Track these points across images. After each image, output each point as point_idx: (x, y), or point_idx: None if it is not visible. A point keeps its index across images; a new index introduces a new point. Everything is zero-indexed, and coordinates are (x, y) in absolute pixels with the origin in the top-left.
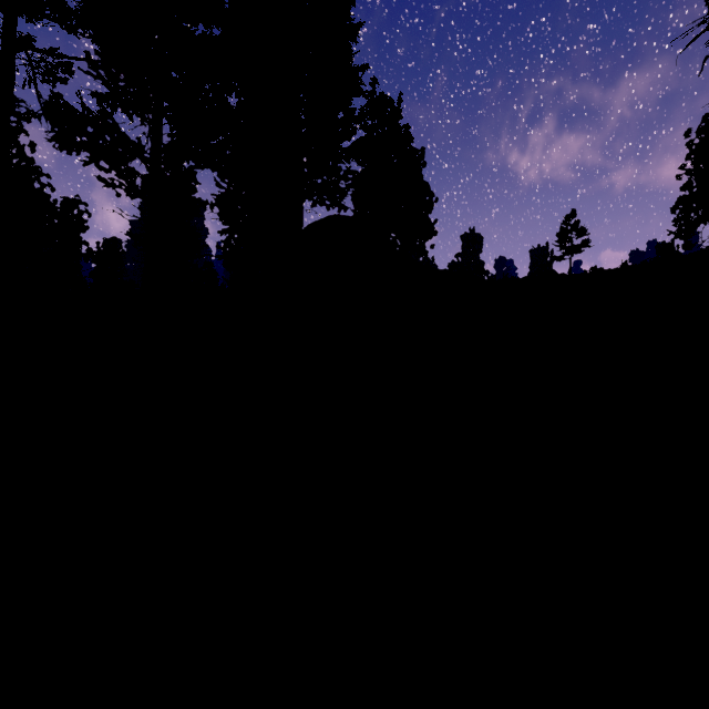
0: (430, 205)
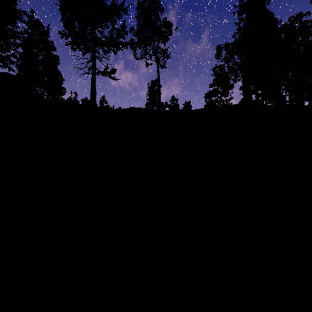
0: (61, 81)
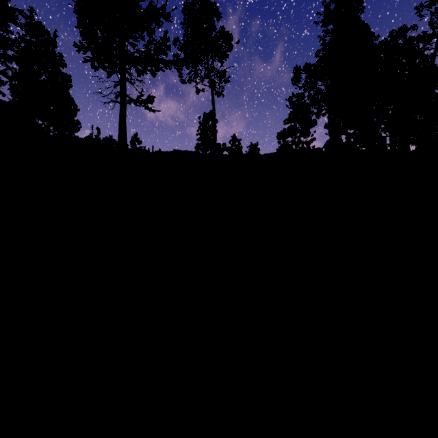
0: (74, 112)
